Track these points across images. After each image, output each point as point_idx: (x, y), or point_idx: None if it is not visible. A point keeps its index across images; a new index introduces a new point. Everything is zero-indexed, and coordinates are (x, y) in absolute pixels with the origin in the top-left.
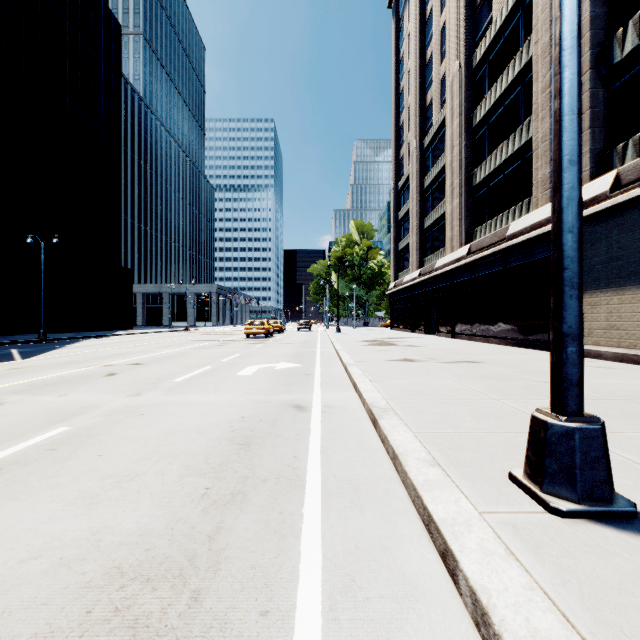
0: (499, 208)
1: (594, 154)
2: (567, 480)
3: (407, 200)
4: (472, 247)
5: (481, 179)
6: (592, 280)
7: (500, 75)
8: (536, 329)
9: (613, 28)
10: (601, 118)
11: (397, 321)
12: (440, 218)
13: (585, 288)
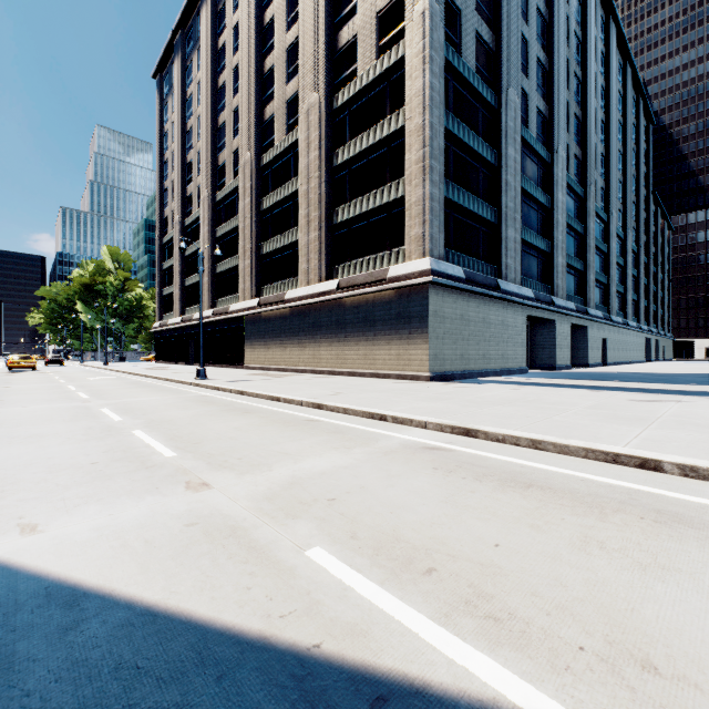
0: (229, 292)
1: (257, 287)
2: (200, 376)
3: (171, 256)
4: (215, 311)
5: (220, 272)
6: (255, 339)
7: (229, 219)
8: (240, 359)
9: (263, 238)
10: (259, 273)
11: (162, 355)
12: (197, 283)
13: (253, 342)
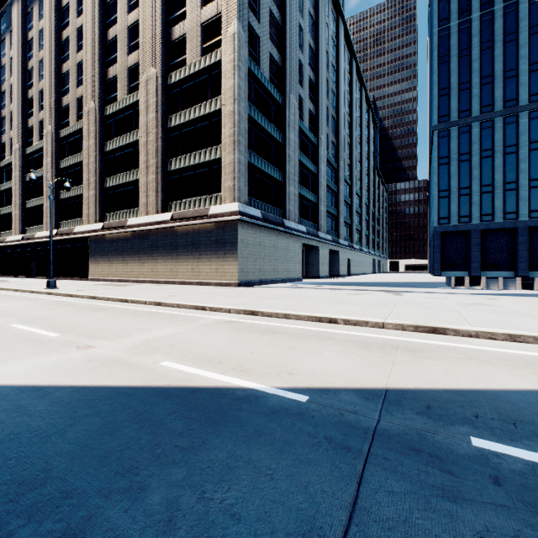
0: (73, 216)
1: (101, 213)
2: (50, 286)
3: (10, 179)
4: (59, 232)
5: (64, 198)
6: (99, 256)
7: (73, 154)
8: (85, 272)
9: (106, 174)
10: (103, 202)
11: None
12: (39, 206)
13: (97, 258)
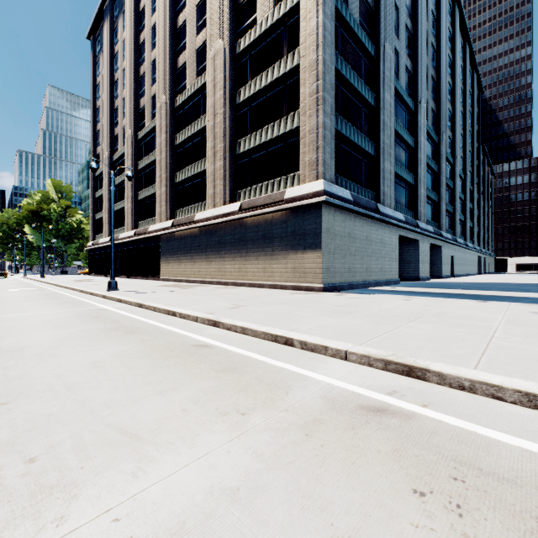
0: (148, 216)
1: (171, 211)
2: (111, 287)
3: (102, 186)
4: (136, 232)
5: (141, 199)
6: (169, 255)
7: (149, 153)
8: (157, 272)
9: (176, 169)
10: (173, 198)
11: (95, 269)
12: (123, 208)
13: (168, 257)
